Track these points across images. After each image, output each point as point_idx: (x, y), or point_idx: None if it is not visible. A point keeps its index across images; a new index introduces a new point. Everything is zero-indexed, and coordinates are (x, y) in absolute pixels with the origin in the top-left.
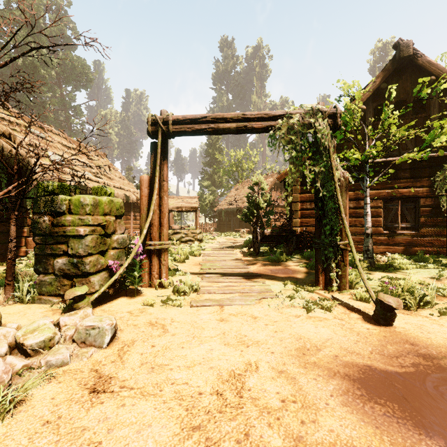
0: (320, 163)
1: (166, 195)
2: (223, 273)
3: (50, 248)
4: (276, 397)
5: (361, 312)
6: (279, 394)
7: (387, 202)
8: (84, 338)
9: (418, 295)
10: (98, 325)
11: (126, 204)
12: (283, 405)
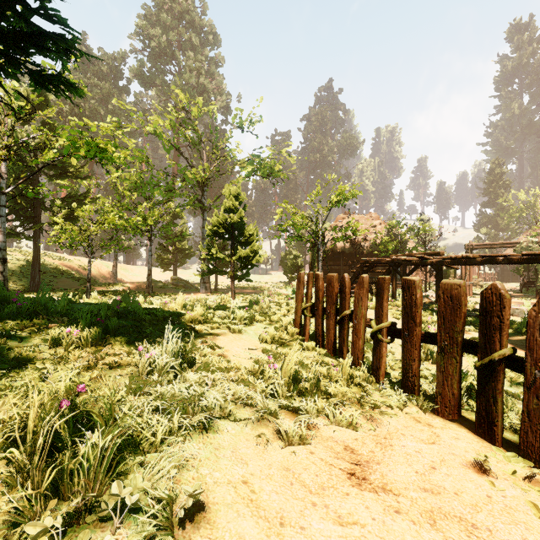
0: None
1: (471, 268)
2: None
3: None
4: None
5: None
6: None
7: None
8: None
9: None
10: None
11: None
12: None
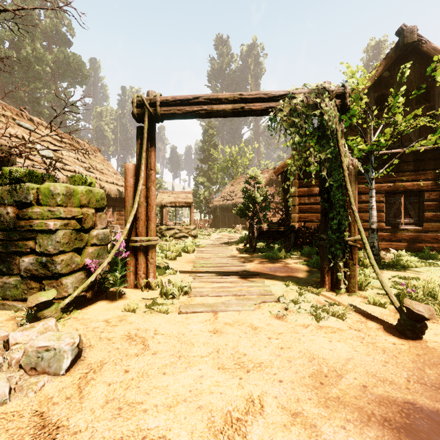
0: (327, 149)
1: (154, 186)
2: (218, 272)
3: (15, 245)
4: None
5: (378, 320)
6: None
7: (389, 197)
8: (34, 363)
9: None
10: (53, 346)
11: (119, 199)
12: None
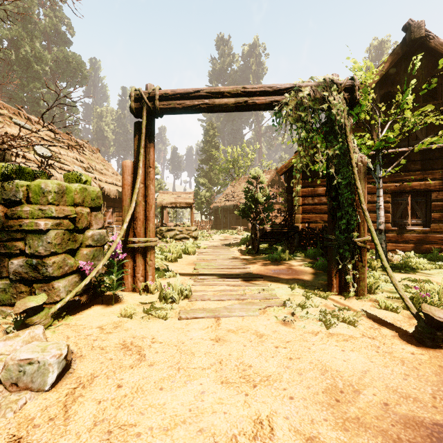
0: (335, 145)
1: (153, 184)
2: (220, 274)
3: (4, 246)
4: None
5: (392, 326)
6: None
7: (395, 197)
8: (15, 378)
9: None
10: (37, 358)
11: (118, 200)
12: None
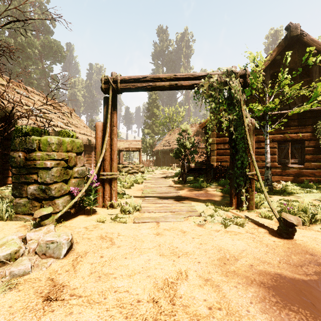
0: (234, 112)
1: (116, 137)
2: (159, 196)
3: (24, 177)
4: (204, 304)
5: (266, 227)
6: (206, 302)
7: (280, 144)
8: (44, 250)
9: (310, 214)
10: (56, 240)
11: (88, 146)
12: (210, 312)
